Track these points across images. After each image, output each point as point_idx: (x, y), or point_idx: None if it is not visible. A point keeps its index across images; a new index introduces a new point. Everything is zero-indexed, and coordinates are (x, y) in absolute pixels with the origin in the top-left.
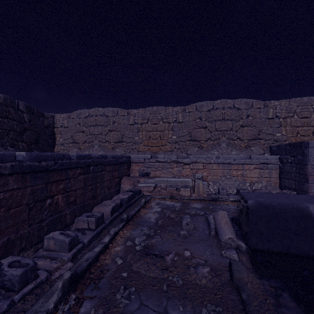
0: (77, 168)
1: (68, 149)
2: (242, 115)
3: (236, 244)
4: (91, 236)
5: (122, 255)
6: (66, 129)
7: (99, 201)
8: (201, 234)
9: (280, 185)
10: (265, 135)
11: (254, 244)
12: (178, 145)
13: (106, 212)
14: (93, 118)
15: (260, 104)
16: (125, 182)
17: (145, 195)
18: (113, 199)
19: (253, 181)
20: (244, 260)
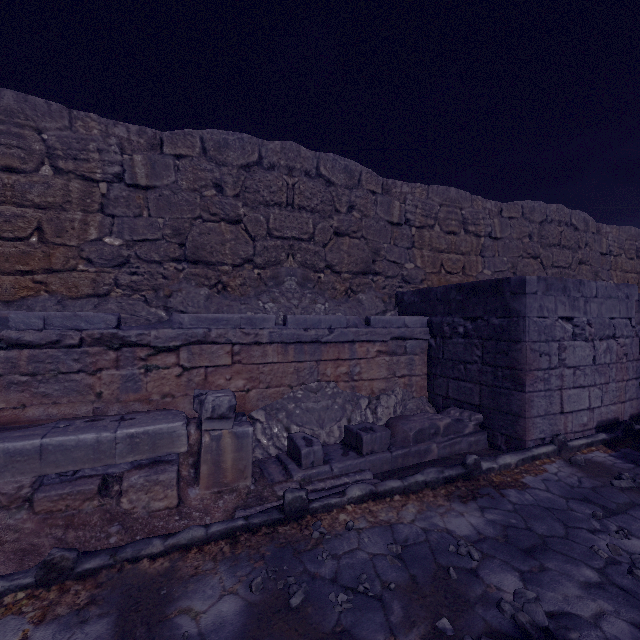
0: None
1: None
2: (339, 202)
3: None
4: None
5: None
6: None
7: None
8: None
9: (432, 393)
10: (386, 265)
11: None
12: (133, 276)
13: None
14: None
15: (376, 183)
16: None
17: None
18: None
19: (376, 391)
20: None
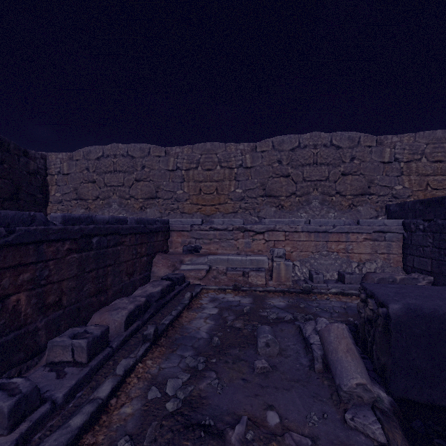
0: (63, 241)
1: (70, 209)
2: (344, 157)
3: (372, 396)
4: (73, 381)
5: (135, 430)
6: (66, 177)
7: (110, 298)
8: (294, 365)
9: (405, 265)
10: (378, 188)
11: (403, 391)
12: (245, 204)
13: (116, 322)
14: (111, 160)
15: (371, 141)
16: (160, 263)
17: (193, 283)
18: (134, 296)
19: (363, 260)
20: (398, 442)
